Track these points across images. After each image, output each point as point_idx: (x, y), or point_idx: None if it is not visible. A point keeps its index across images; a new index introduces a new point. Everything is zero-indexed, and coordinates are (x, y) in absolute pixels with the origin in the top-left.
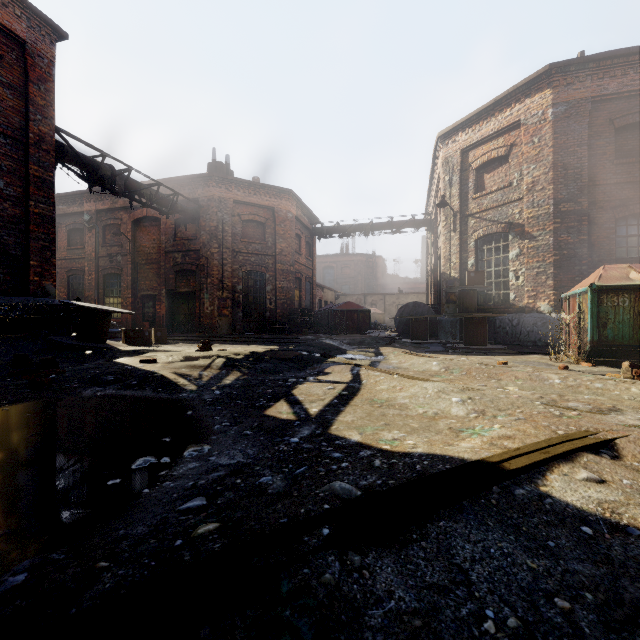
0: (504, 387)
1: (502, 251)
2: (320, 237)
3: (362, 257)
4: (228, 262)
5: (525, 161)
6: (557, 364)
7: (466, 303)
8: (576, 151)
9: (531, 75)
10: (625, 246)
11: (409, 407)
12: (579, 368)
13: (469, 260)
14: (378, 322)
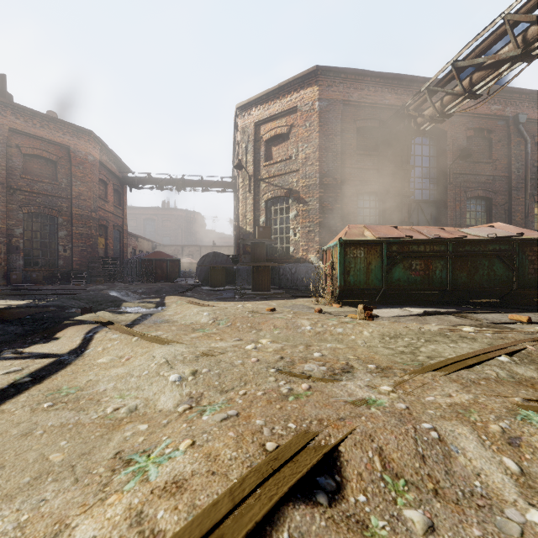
0: (259, 340)
1: (285, 212)
2: (131, 186)
3: (182, 212)
4: (0, 200)
5: (300, 140)
6: (316, 306)
7: (257, 254)
8: (334, 139)
9: (304, 71)
10: (363, 215)
11: (103, 399)
12: (331, 310)
13: (261, 218)
14: (193, 271)
